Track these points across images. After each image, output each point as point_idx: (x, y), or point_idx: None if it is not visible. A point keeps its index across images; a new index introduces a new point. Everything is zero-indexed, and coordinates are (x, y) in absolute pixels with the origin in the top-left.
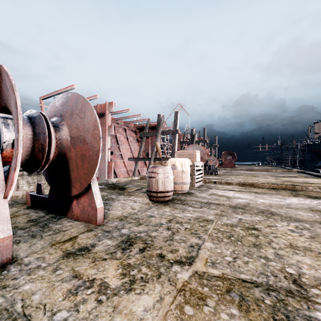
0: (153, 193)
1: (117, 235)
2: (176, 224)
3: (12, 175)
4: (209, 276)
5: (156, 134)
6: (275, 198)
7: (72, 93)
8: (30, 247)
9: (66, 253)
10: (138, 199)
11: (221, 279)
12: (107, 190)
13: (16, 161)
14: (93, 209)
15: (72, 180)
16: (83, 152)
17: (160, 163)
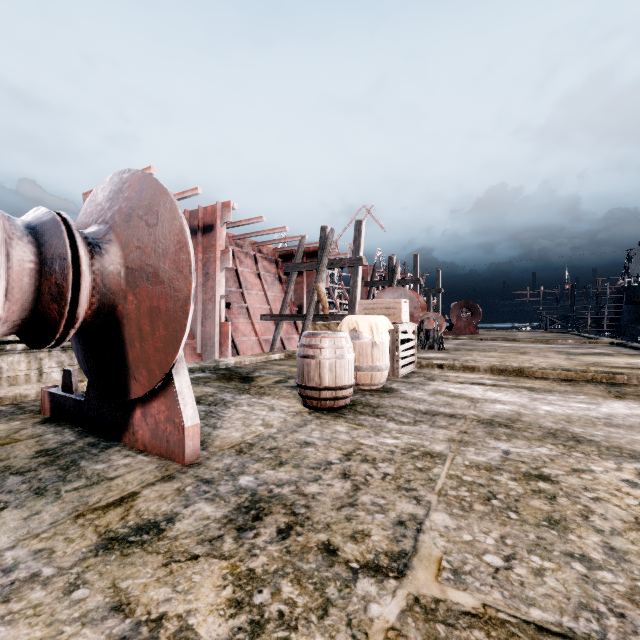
0: (311, 390)
1: (228, 492)
2: (362, 465)
3: None
4: (450, 611)
5: (317, 267)
6: (575, 403)
7: (133, 171)
8: (27, 521)
9: (106, 537)
10: (278, 403)
11: (482, 621)
12: (214, 383)
13: None
14: (176, 430)
15: (131, 364)
16: (153, 301)
17: (325, 325)
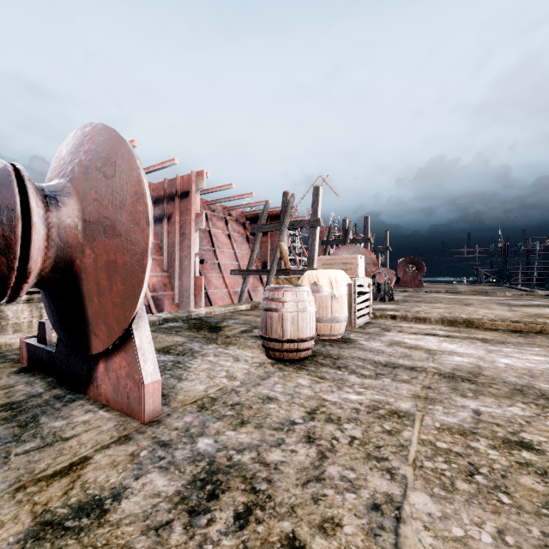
0: (274, 342)
1: (185, 459)
2: (326, 426)
3: None
4: None
5: (280, 228)
6: (532, 356)
7: (94, 124)
8: None
9: (40, 521)
10: (243, 353)
11: None
12: (185, 333)
13: None
14: (136, 386)
15: (90, 319)
16: (110, 255)
17: (287, 279)
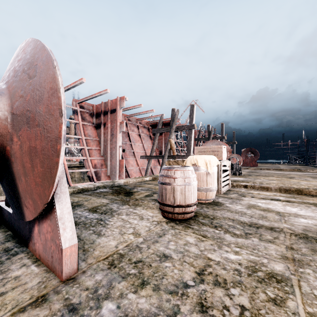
0: (168, 207)
1: None
2: (215, 291)
3: None
4: None
5: (170, 130)
6: None
7: (27, 40)
8: None
9: None
10: (146, 213)
11: None
12: (109, 196)
13: None
14: (57, 249)
15: (21, 194)
16: (31, 142)
17: (175, 161)
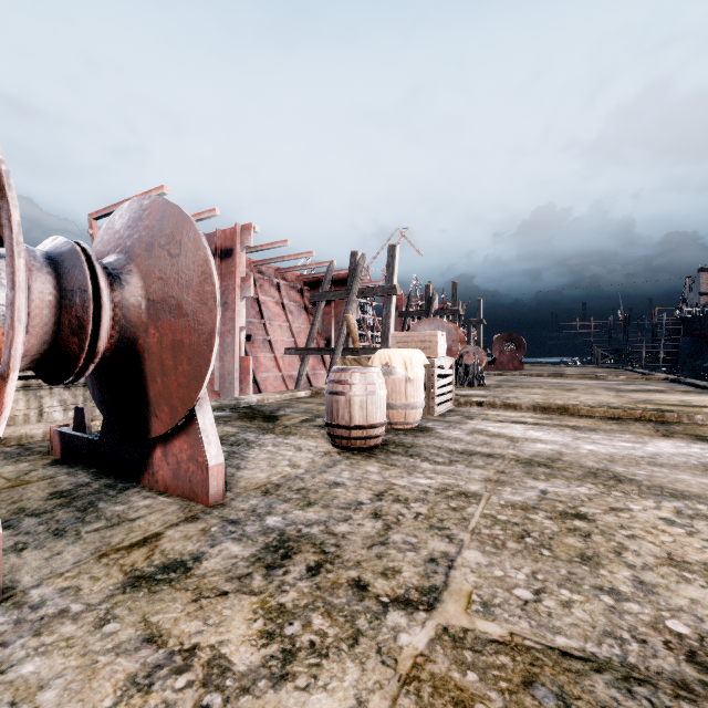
0: (341, 429)
1: (256, 532)
2: (394, 505)
3: (1, 392)
4: (478, 639)
5: (347, 296)
6: (619, 442)
7: (153, 197)
8: (49, 561)
9: (132, 576)
10: (305, 443)
11: (508, 648)
12: (236, 422)
13: (10, 356)
14: (199, 469)
15: (152, 400)
16: (175, 335)
17: (356, 360)
